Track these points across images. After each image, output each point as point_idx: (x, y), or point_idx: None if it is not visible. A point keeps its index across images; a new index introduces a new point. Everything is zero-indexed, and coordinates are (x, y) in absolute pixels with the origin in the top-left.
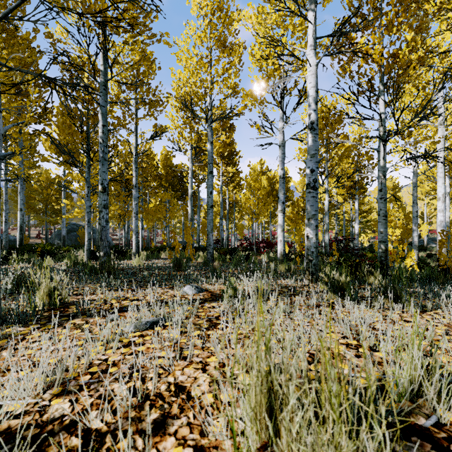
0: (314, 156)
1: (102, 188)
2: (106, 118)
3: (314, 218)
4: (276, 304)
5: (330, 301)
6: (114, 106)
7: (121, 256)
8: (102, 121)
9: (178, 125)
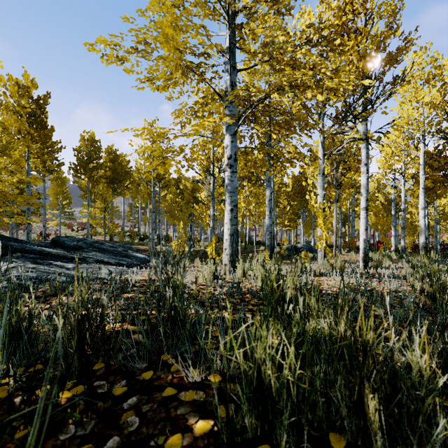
0: (403, 219)
1: None
2: None
3: (404, 237)
4: None
5: None
6: None
7: None
8: None
9: None
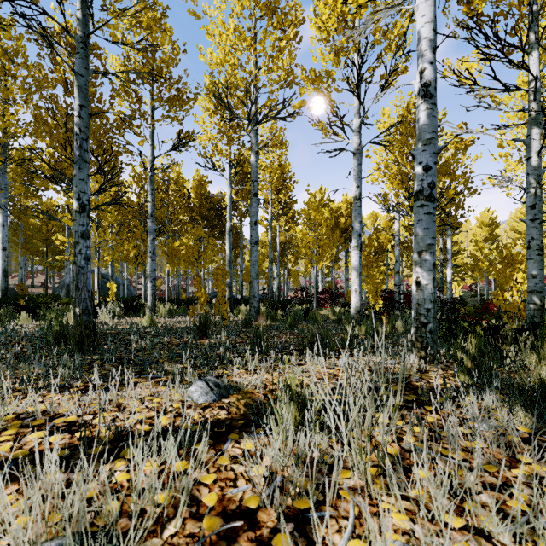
0: (431, 142)
1: (78, 206)
2: (86, 94)
3: (431, 251)
4: (397, 440)
5: (523, 433)
6: (122, 104)
7: (134, 311)
8: (79, 99)
9: (212, 136)
